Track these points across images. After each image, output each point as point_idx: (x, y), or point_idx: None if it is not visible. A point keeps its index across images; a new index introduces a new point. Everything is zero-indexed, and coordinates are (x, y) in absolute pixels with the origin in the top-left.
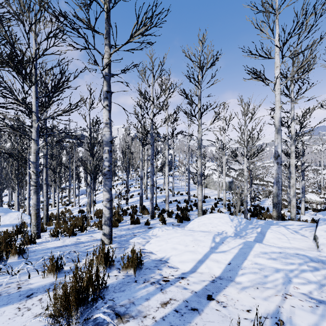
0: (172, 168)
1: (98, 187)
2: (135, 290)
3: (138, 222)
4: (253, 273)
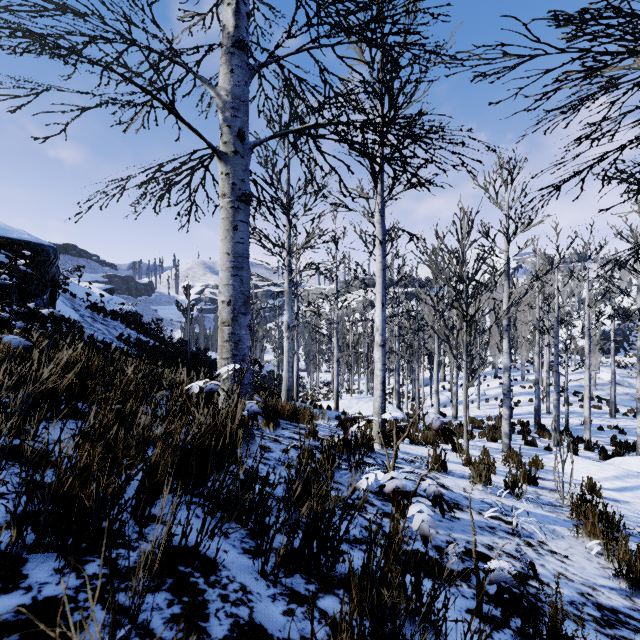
0: (622, 347)
1: (474, 390)
2: (539, 472)
3: (534, 445)
4: (639, 494)
